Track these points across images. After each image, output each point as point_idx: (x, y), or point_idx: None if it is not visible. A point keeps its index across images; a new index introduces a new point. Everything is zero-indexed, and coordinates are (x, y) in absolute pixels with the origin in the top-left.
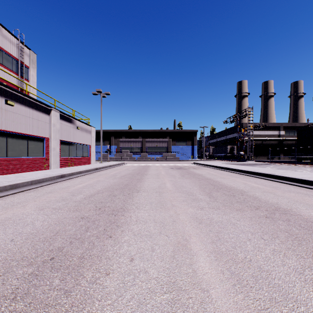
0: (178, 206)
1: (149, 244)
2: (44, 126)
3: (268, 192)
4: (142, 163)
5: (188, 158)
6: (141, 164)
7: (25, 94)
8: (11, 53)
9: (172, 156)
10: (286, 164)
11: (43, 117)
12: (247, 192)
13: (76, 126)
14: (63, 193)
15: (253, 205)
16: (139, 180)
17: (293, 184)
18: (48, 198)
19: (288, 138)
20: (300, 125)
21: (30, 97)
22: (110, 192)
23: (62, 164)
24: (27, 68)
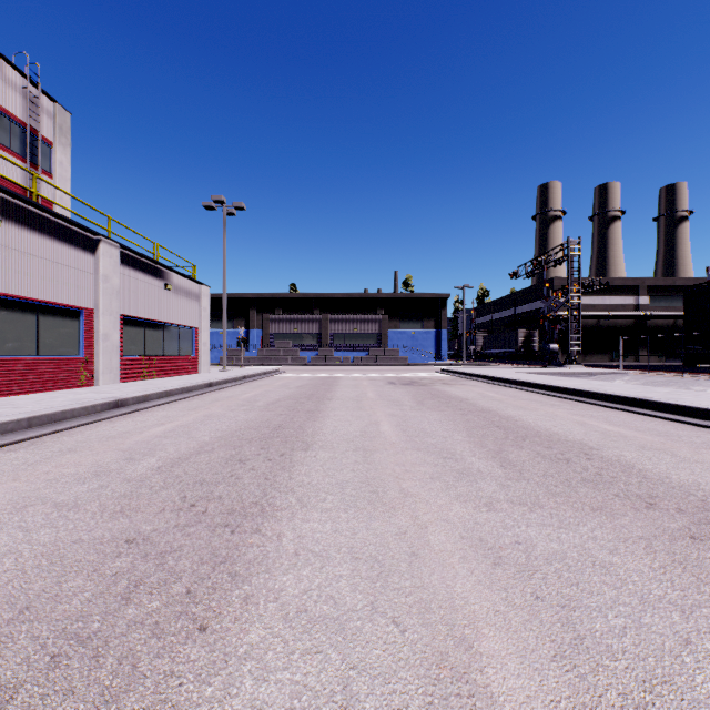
0: (419, 497)
1: (337, 670)
2: (81, 280)
3: (655, 450)
4: (321, 370)
5: (427, 359)
6: (319, 372)
7: (29, 200)
8: (9, 109)
9: (391, 354)
10: (661, 372)
11: (78, 259)
12: (599, 449)
13: (162, 283)
14: (104, 454)
15: (633, 491)
16: (312, 413)
17: (708, 426)
18: (56, 470)
19: (659, 313)
20: (685, 284)
21: (43, 208)
22: (233, 451)
23: (127, 373)
24: (47, 145)
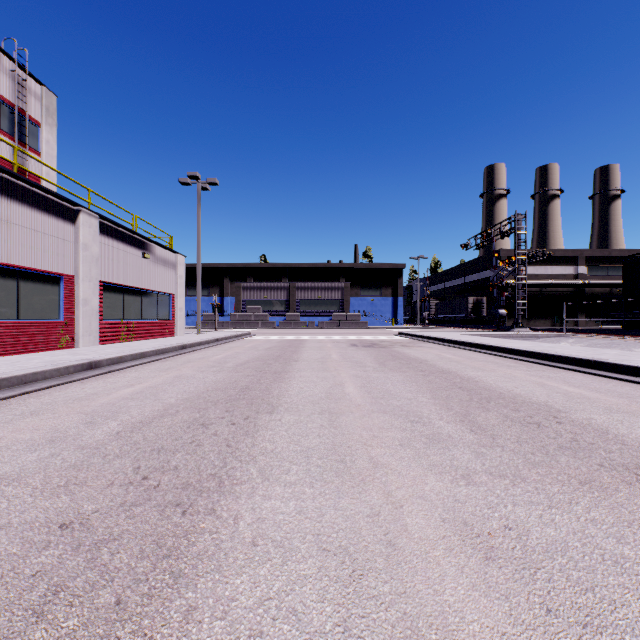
0: (390, 467)
1: None
2: (62, 248)
3: (623, 413)
4: (289, 333)
5: (385, 324)
6: (286, 335)
7: (8, 171)
8: None
9: (353, 319)
10: (603, 335)
11: (58, 228)
12: (567, 412)
13: (140, 252)
14: (65, 417)
15: (617, 460)
16: (279, 375)
17: None
18: (10, 435)
19: (596, 282)
20: (620, 255)
21: (23, 179)
22: (197, 414)
23: (106, 336)
24: (35, 125)
